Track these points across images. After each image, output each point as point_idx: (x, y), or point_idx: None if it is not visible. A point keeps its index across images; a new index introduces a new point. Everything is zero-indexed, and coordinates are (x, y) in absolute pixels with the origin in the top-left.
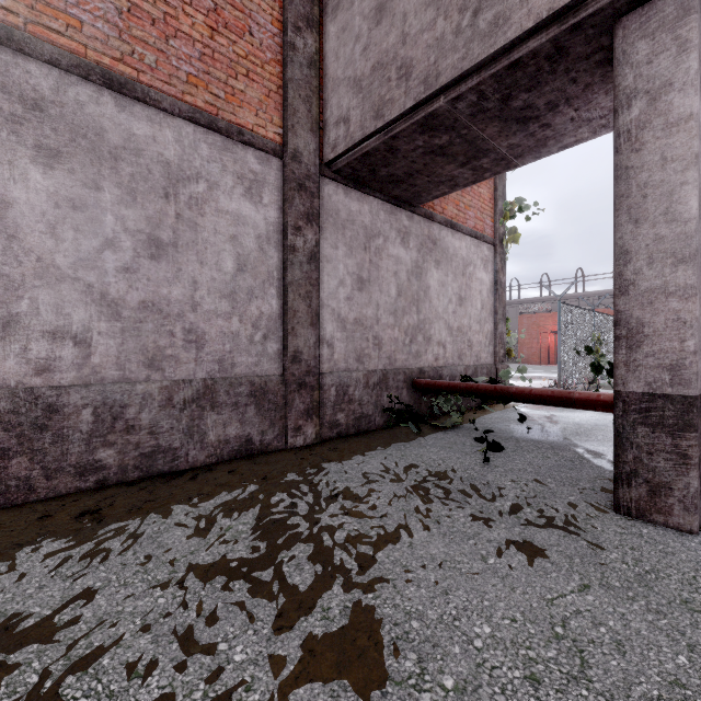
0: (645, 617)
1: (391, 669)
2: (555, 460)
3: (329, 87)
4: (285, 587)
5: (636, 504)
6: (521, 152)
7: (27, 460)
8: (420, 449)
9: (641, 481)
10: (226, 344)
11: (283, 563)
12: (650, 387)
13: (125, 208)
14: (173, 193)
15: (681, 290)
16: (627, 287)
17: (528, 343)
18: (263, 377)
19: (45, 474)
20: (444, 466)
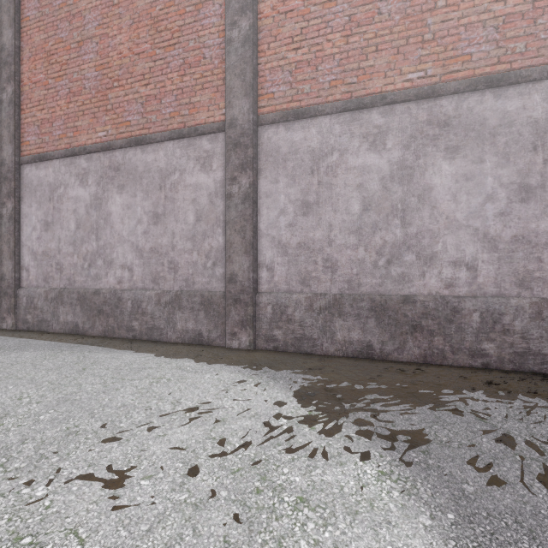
0: None
1: None
2: None
3: None
4: None
5: None
6: None
7: (442, 339)
8: None
9: None
10: None
11: None
12: None
13: (500, 169)
14: (540, 144)
15: None
16: None
17: None
18: None
19: (451, 350)
20: None
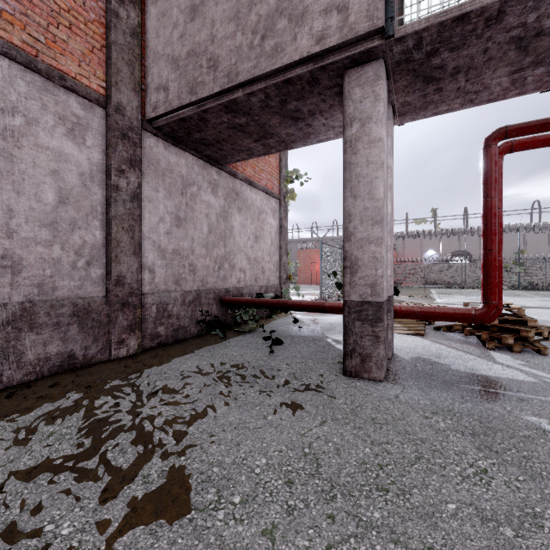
0: (353, 432)
1: (197, 503)
2: (314, 348)
3: (150, 57)
4: (110, 468)
5: (355, 369)
6: (295, 139)
7: None
8: (225, 349)
9: (357, 354)
10: (46, 269)
11: (107, 451)
12: (361, 297)
13: None
14: None
15: (376, 240)
16: (350, 236)
17: (304, 270)
18: (86, 298)
19: None
20: (242, 359)
